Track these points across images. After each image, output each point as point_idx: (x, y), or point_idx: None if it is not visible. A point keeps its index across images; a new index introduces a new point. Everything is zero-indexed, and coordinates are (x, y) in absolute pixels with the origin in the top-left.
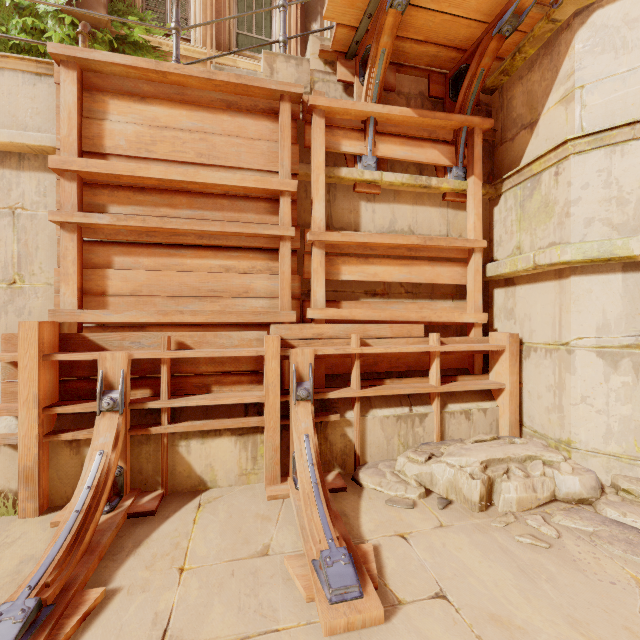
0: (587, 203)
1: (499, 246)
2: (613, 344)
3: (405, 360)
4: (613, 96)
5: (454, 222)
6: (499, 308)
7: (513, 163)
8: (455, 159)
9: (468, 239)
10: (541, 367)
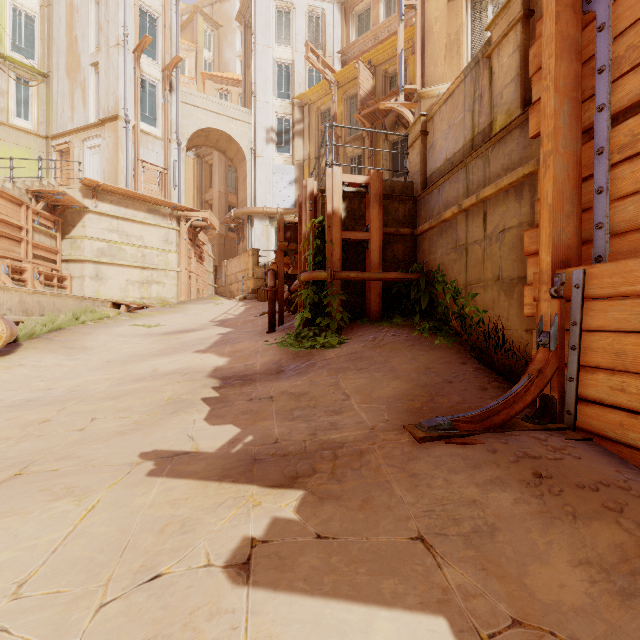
0: (88, 249)
1: (64, 252)
2: (92, 276)
3: (45, 277)
4: (92, 231)
5: (52, 243)
6: (64, 268)
7: (68, 232)
8: (55, 227)
9: (59, 249)
10: (78, 281)
